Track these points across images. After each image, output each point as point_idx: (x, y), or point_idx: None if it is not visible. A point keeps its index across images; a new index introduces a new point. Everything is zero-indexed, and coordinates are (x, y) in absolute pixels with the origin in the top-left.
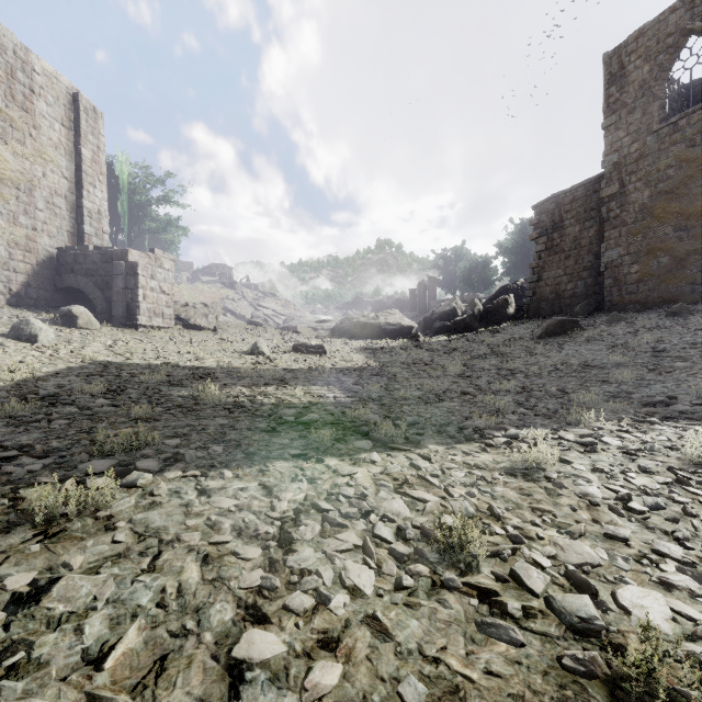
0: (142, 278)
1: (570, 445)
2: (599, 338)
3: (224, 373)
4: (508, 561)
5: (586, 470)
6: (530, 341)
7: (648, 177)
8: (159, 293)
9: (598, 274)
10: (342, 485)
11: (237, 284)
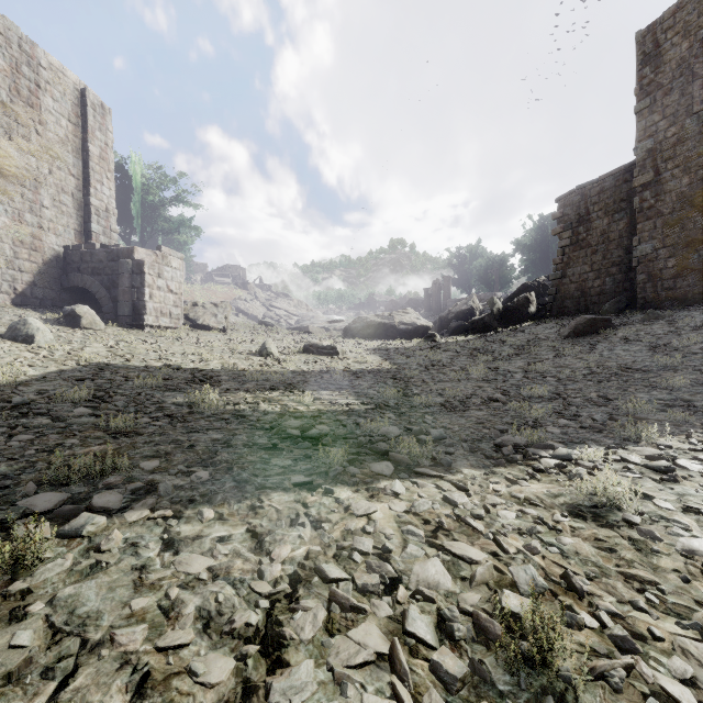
0: (148, 276)
1: (640, 471)
2: (636, 338)
3: (228, 376)
4: (621, 689)
5: (675, 509)
6: (557, 341)
7: (687, 163)
8: (166, 292)
9: (629, 270)
10: (357, 531)
11: (249, 285)
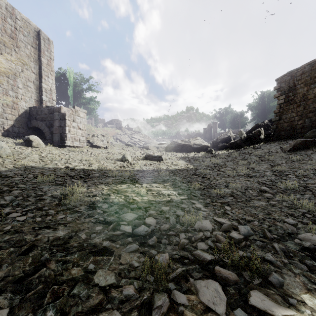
0: (68, 121)
1: None
2: None
3: (99, 173)
4: None
5: None
6: (283, 153)
7: None
8: (77, 129)
9: None
10: None
11: (122, 127)
